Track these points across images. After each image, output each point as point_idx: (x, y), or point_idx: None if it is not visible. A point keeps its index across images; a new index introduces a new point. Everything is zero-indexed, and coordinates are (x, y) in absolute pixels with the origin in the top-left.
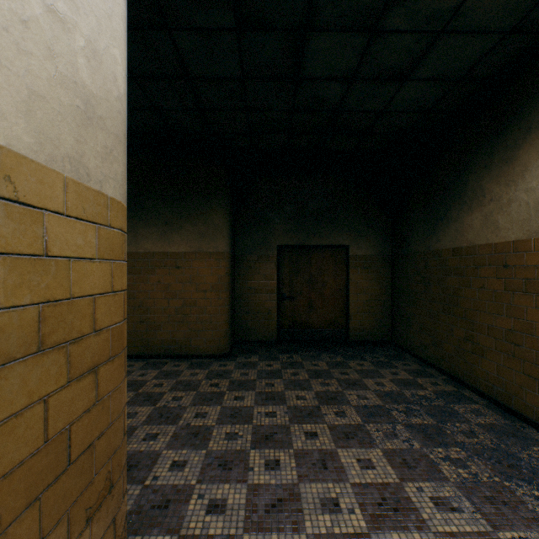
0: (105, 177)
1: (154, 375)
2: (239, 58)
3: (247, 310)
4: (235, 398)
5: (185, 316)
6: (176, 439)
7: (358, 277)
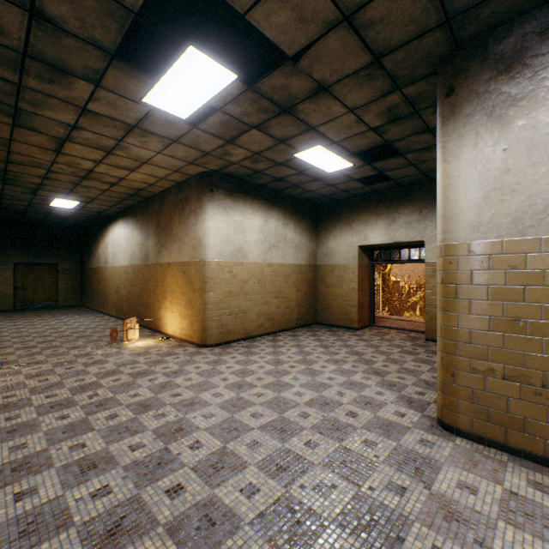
0: None
1: None
2: None
3: None
4: None
5: None
6: None
7: (64, 278)
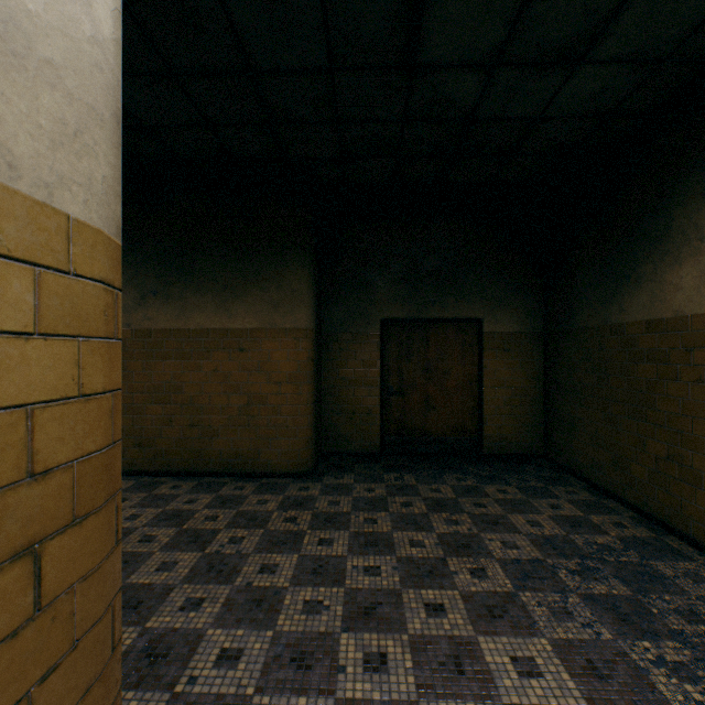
0: (61, 178)
1: (207, 502)
2: (325, 36)
3: (338, 409)
4: (319, 542)
5: (252, 418)
6: (229, 609)
7: (496, 364)
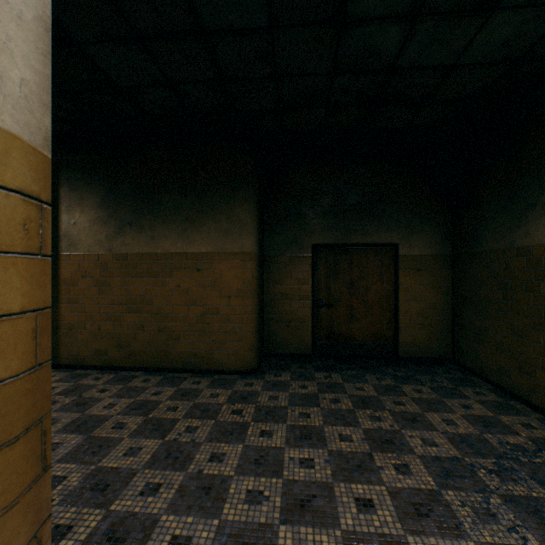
0: None
1: (169, 394)
2: None
3: (277, 318)
4: (261, 434)
5: (207, 325)
6: (181, 495)
7: (409, 281)
